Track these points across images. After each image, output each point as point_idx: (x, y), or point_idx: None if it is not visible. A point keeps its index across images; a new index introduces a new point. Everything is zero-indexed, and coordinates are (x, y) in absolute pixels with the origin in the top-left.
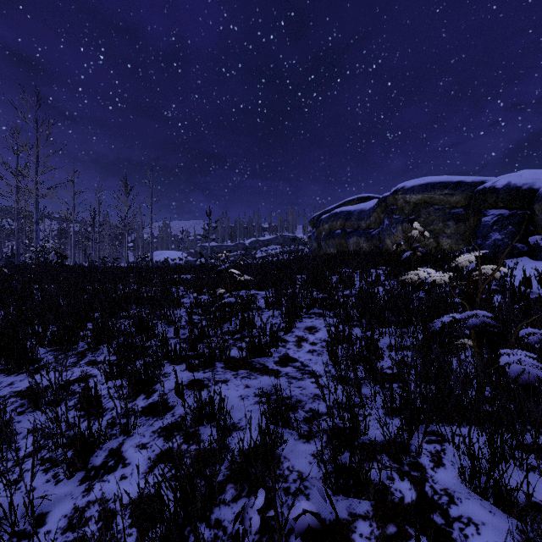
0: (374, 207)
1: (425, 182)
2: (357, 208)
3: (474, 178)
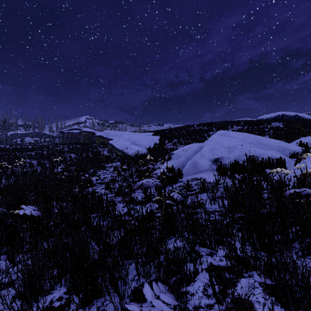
0: (78, 133)
1: (86, 131)
2: (75, 132)
3: (94, 131)
